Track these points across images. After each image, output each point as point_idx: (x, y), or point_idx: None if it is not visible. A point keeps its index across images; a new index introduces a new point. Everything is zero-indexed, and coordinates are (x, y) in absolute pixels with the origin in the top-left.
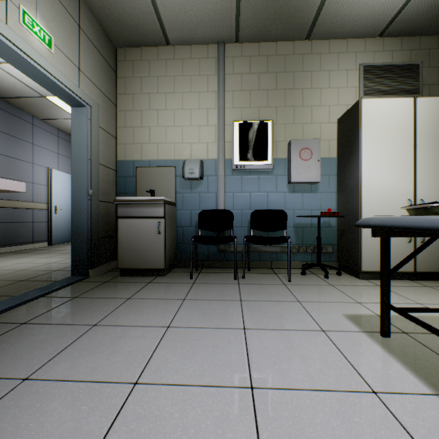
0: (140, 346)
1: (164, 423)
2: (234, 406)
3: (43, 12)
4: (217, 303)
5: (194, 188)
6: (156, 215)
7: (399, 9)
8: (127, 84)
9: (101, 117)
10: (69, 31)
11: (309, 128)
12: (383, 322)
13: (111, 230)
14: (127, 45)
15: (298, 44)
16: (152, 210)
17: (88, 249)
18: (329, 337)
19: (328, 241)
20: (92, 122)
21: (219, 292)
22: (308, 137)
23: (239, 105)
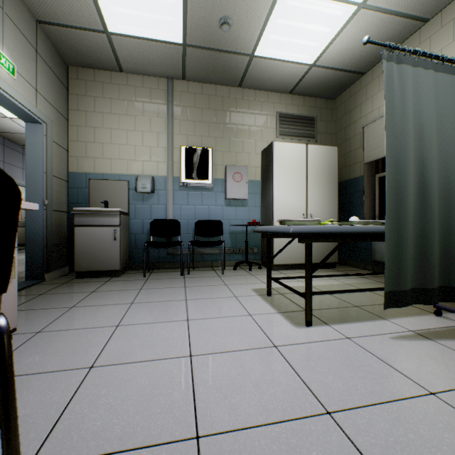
0: (114, 312)
1: (140, 335)
2: (178, 326)
3: (8, 44)
4: (167, 289)
5: (146, 201)
6: (113, 224)
7: (299, 80)
8: (80, 101)
9: (55, 132)
10: (28, 57)
11: (241, 156)
12: (268, 287)
13: (63, 237)
14: (80, 65)
15: (233, 89)
16: (109, 219)
17: (44, 255)
18: (238, 299)
19: (255, 244)
20: (48, 138)
21: (168, 283)
22: (240, 163)
23: (185, 133)
